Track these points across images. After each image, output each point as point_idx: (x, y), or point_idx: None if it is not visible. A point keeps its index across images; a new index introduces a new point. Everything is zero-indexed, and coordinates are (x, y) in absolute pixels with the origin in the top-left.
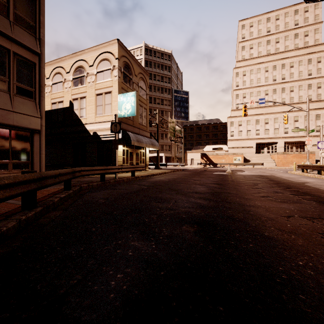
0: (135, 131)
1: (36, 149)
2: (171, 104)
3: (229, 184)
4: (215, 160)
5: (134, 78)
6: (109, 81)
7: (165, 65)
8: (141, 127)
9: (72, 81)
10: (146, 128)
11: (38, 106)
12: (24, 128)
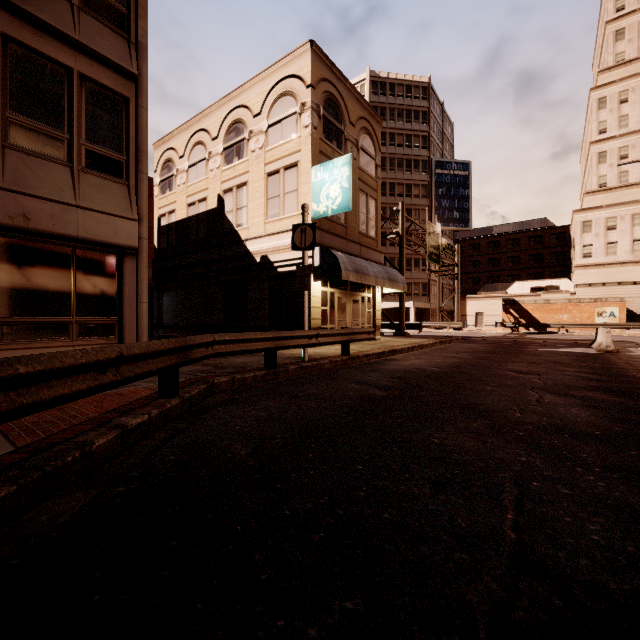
0: (350, 250)
1: (130, 292)
2: (430, 194)
3: None
4: (541, 316)
5: (348, 130)
6: (292, 140)
7: (416, 109)
8: (364, 241)
9: (223, 154)
10: (375, 243)
11: (133, 195)
12: (101, 244)
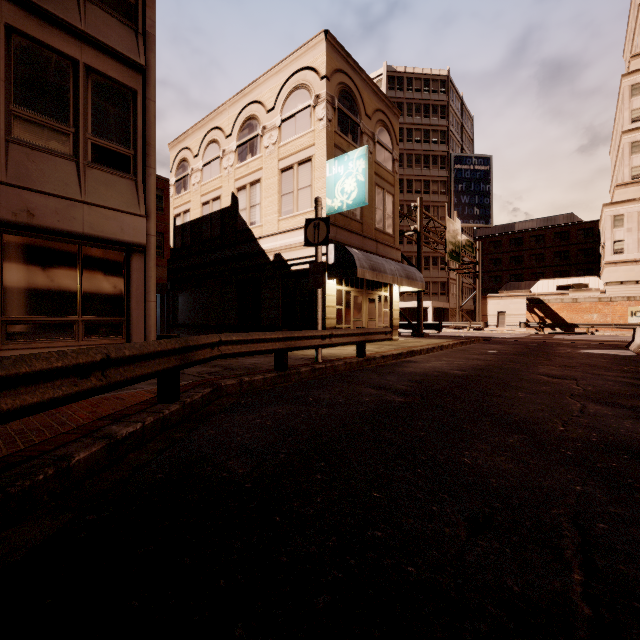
0: (366, 247)
1: (137, 290)
2: (448, 190)
3: None
4: (569, 316)
5: (364, 123)
6: (306, 134)
7: (434, 103)
8: (381, 237)
9: (236, 151)
10: (392, 240)
11: (141, 190)
12: (107, 240)
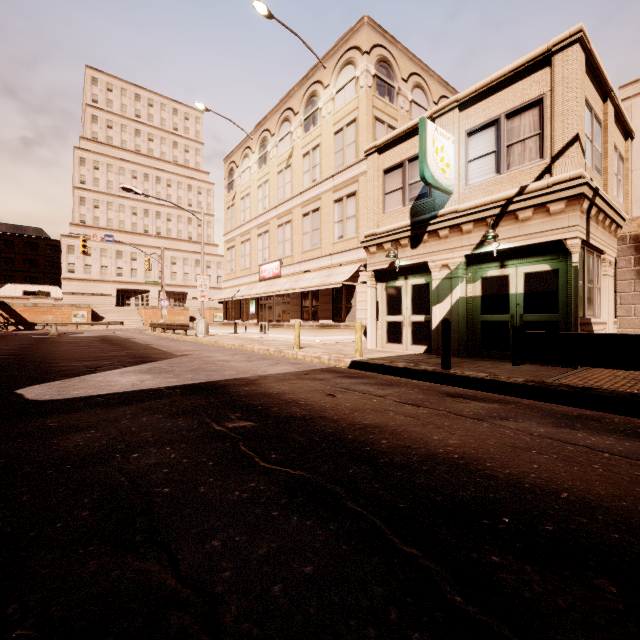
0: None
1: None
2: None
3: (46, 343)
4: (31, 317)
5: None
6: None
7: None
8: None
9: None
10: None
11: None
12: None
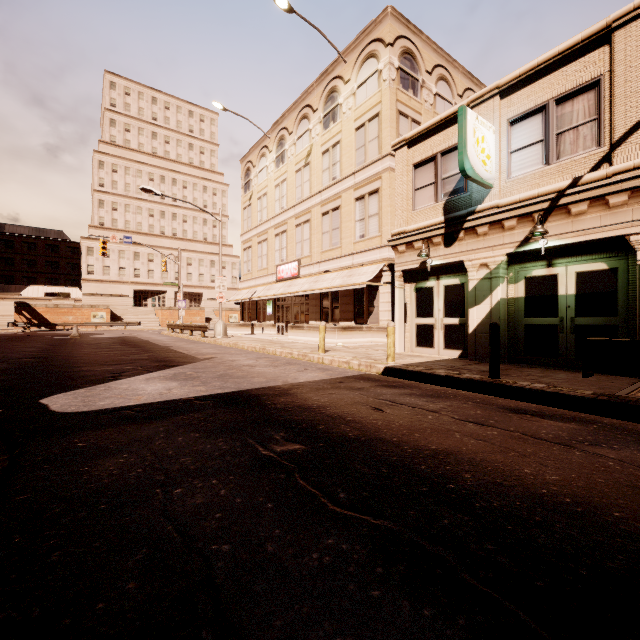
0: None
1: None
2: None
3: (68, 345)
4: (52, 318)
5: None
6: None
7: None
8: None
9: None
10: None
11: None
12: None
